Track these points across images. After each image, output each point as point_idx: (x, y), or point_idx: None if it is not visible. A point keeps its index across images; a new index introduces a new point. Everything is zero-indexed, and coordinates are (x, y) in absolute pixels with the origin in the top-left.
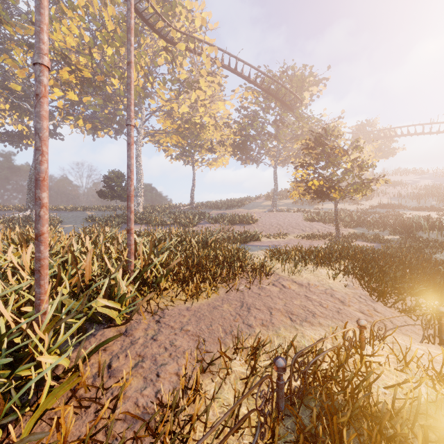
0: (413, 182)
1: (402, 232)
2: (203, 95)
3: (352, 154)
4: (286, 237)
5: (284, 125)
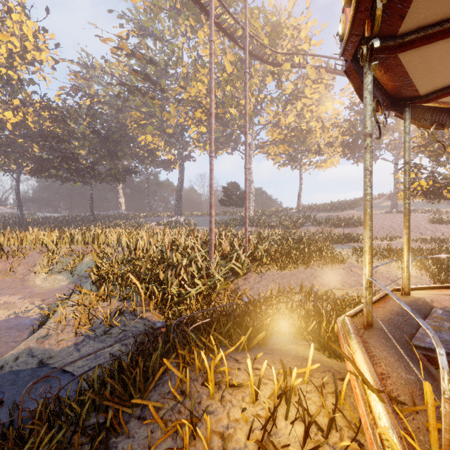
0: None
1: None
2: (309, 102)
3: None
4: (396, 240)
5: None
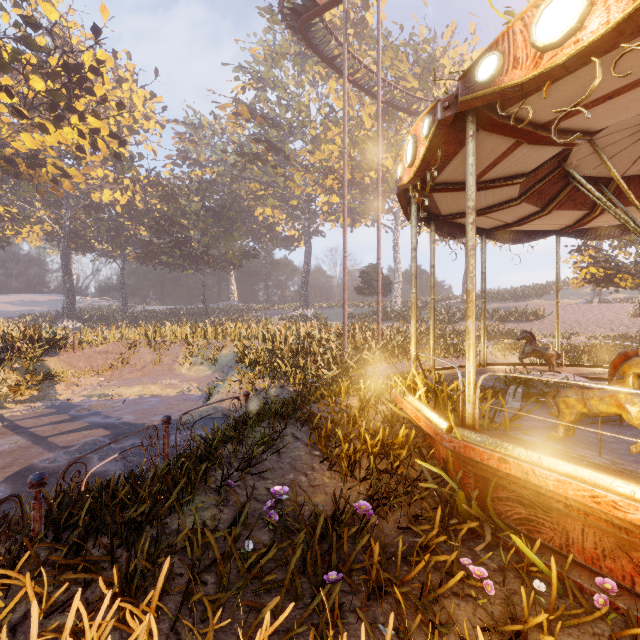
0: None
1: None
2: None
3: None
4: (574, 338)
5: None
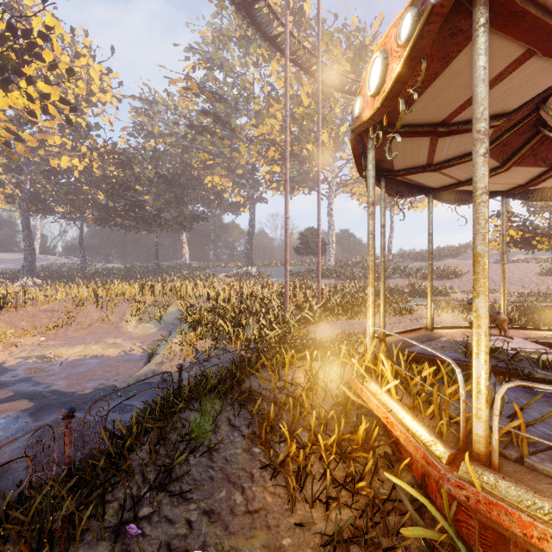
0: None
1: None
2: None
3: None
4: (491, 294)
5: None
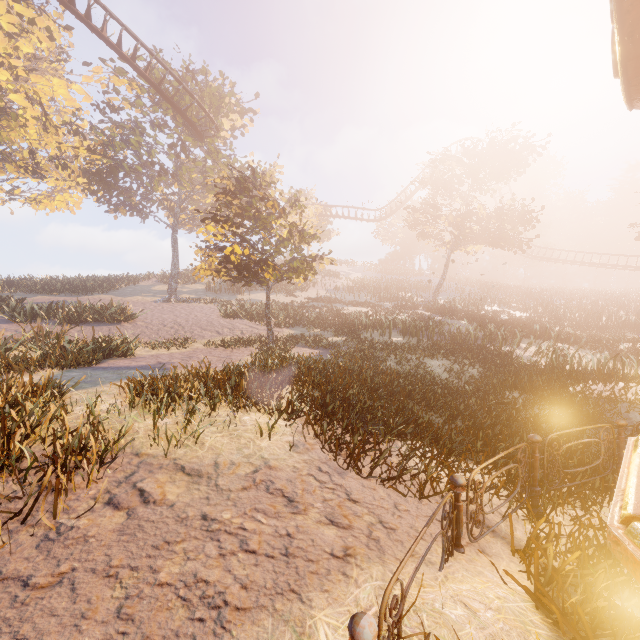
0: (346, 274)
1: (346, 332)
2: (5, 41)
3: (291, 214)
4: (189, 345)
5: (190, 159)
